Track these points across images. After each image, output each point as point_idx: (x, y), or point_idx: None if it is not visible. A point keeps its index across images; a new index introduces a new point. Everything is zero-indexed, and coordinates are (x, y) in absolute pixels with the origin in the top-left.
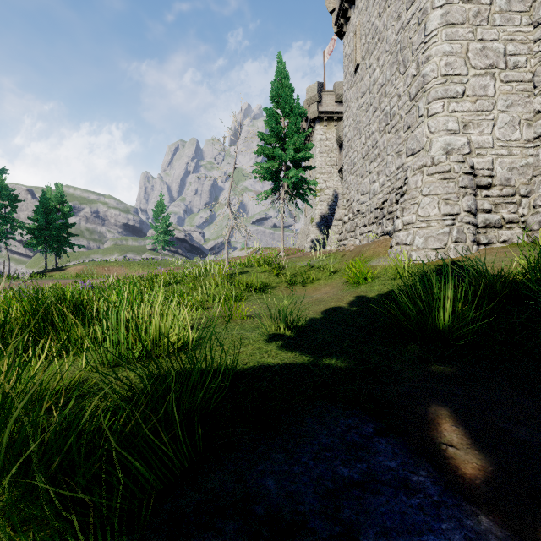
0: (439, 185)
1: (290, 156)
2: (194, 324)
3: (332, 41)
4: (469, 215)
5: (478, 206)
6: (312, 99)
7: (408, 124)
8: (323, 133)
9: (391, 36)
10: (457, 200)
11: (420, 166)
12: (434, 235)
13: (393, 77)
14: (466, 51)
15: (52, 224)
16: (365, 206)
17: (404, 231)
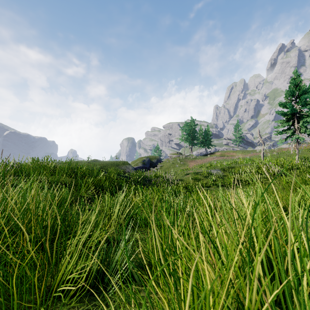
0: None
1: None
2: None
3: None
4: None
5: None
6: None
7: None
8: None
9: None
10: None
11: None
12: None
13: None
14: None
15: (209, 139)
16: None
17: None
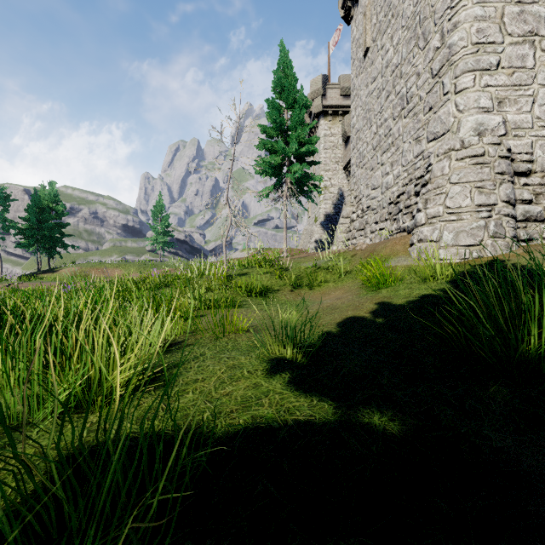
0: (471, 171)
1: (293, 150)
2: (175, 339)
3: (337, 32)
4: (508, 205)
5: (516, 196)
6: (316, 92)
7: (430, 105)
8: (327, 129)
9: (408, 9)
10: (494, 189)
11: (447, 150)
12: (466, 229)
13: (410, 54)
14: (501, 15)
15: (44, 224)
16: (376, 202)
17: (428, 225)
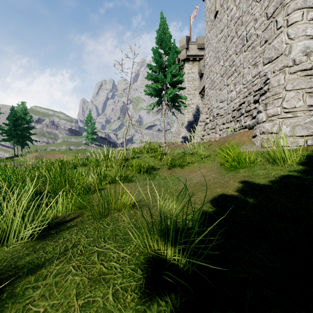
0: (302, 81)
1: (169, 80)
2: (64, 217)
3: (195, 9)
4: None
5: None
6: (182, 47)
7: (265, 39)
8: (189, 69)
9: None
10: None
11: (281, 67)
12: (301, 124)
13: (249, 7)
14: None
15: (18, 127)
16: (223, 110)
17: (269, 122)
